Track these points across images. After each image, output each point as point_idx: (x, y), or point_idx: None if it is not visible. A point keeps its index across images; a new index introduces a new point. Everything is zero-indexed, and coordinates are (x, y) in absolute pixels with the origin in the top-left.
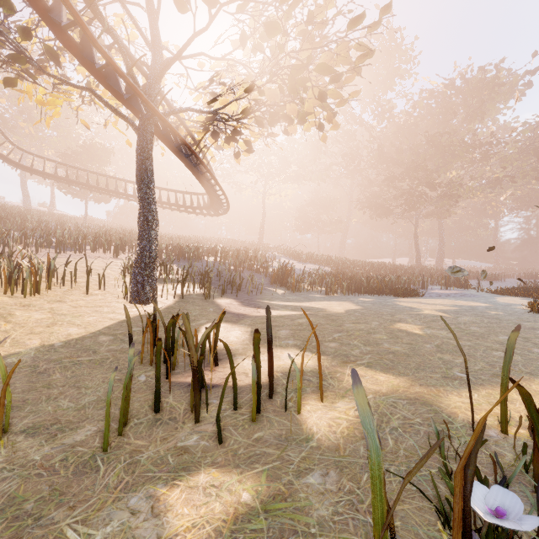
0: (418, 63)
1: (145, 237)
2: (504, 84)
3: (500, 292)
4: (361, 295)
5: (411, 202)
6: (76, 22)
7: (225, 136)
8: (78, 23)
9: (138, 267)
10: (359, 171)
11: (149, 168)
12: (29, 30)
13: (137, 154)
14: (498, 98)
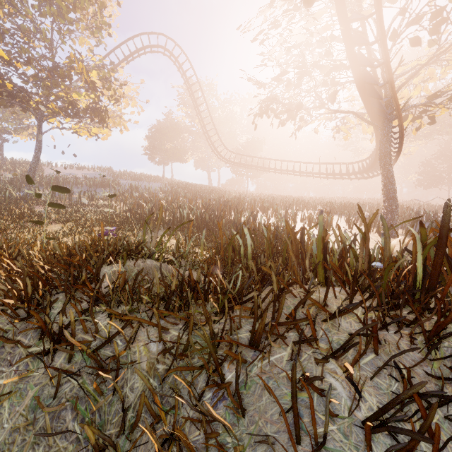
0: None
1: (391, 196)
2: None
3: None
4: None
5: None
6: (389, 82)
7: (412, 117)
8: (390, 82)
9: (388, 215)
10: None
11: (390, 152)
12: (337, 91)
13: (382, 145)
14: None
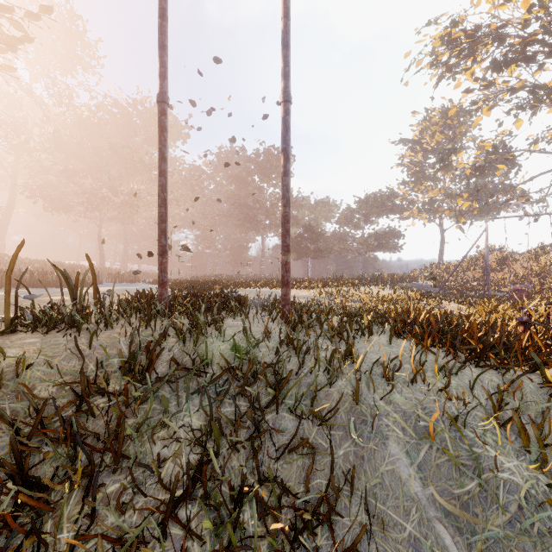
0: (102, 66)
1: None
2: (172, 127)
3: (155, 282)
4: (21, 288)
5: (94, 202)
6: None
7: None
8: None
9: None
10: (27, 150)
11: None
12: None
13: None
14: (170, 136)
